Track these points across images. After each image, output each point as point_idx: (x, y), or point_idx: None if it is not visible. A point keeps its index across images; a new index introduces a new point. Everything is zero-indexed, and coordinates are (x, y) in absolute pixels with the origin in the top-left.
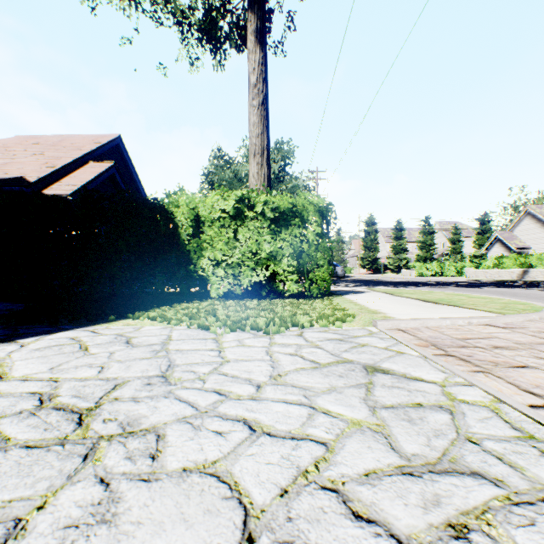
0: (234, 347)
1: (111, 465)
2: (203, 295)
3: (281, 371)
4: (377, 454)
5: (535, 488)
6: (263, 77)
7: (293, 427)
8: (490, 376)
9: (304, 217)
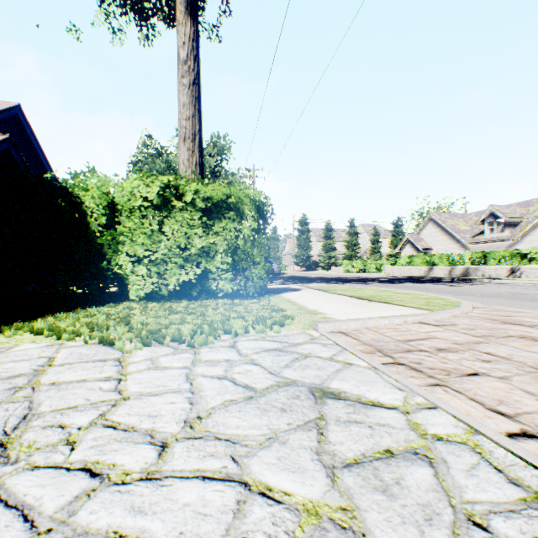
0: (142, 371)
1: None
2: (123, 296)
3: (203, 408)
4: None
5: None
6: (195, 54)
7: None
8: (449, 390)
9: (240, 210)
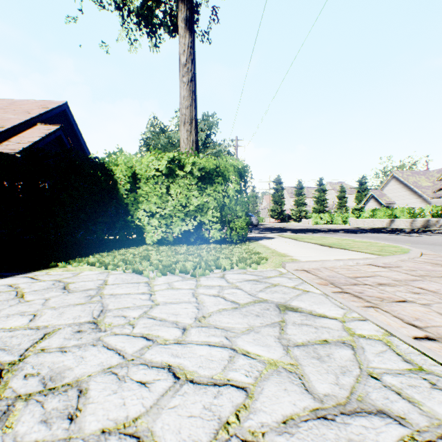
0: (164, 290)
1: (23, 432)
2: (140, 241)
3: (205, 312)
4: (293, 397)
5: (434, 424)
6: (192, 58)
7: (215, 371)
8: (379, 310)
9: (226, 176)
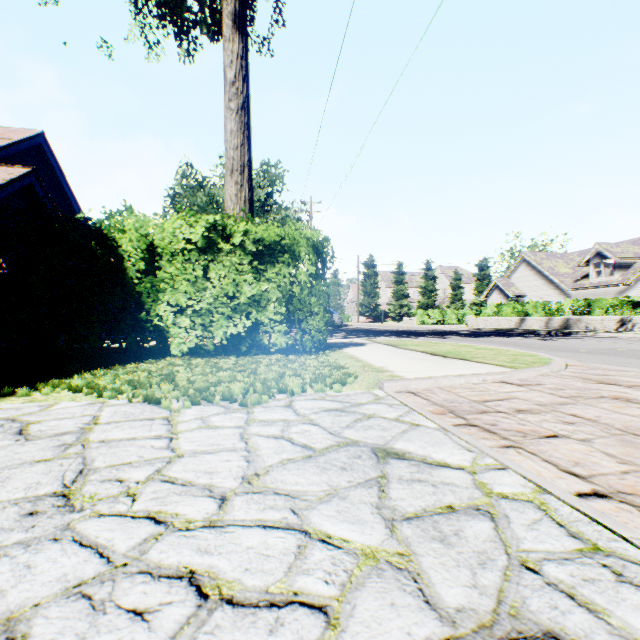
0: (194, 430)
1: None
2: (162, 351)
3: (260, 466)
4: (407, 618)
5: None
6: (244, 74)
7: (273, 578)
8: (523, 452)
9: (295, 253)
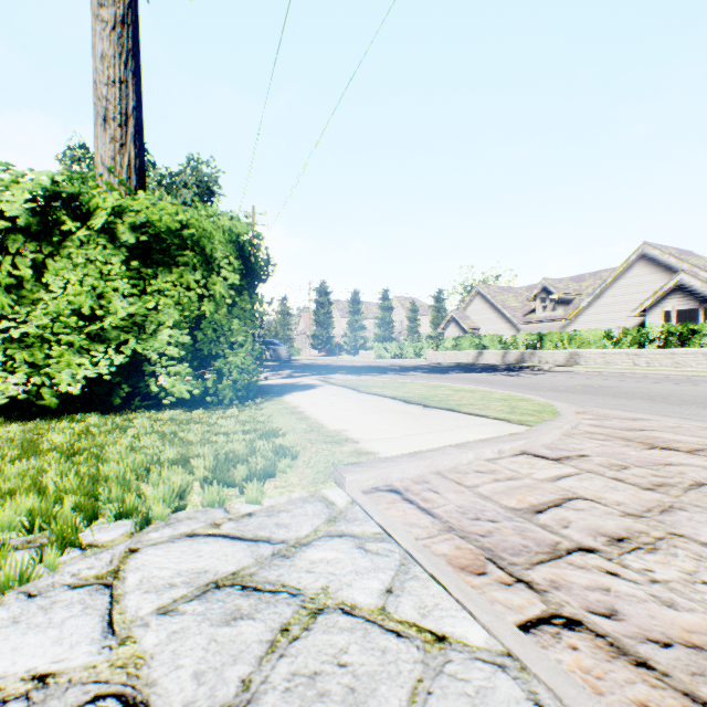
0: None
1: None
2: None
3: None
4: None
5: None
6: None
7: None
8: None
9: (206, 250)
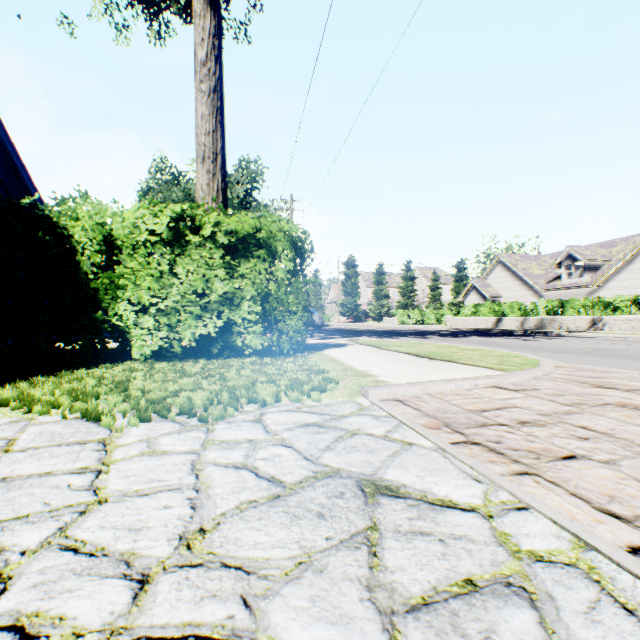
0: (133, 458)
1: None
2: (125, 354)
3: (209, 516)
4: None
5: None
6: (217, 54)
7: None
8: (542, 481)
9: (272, 247)
